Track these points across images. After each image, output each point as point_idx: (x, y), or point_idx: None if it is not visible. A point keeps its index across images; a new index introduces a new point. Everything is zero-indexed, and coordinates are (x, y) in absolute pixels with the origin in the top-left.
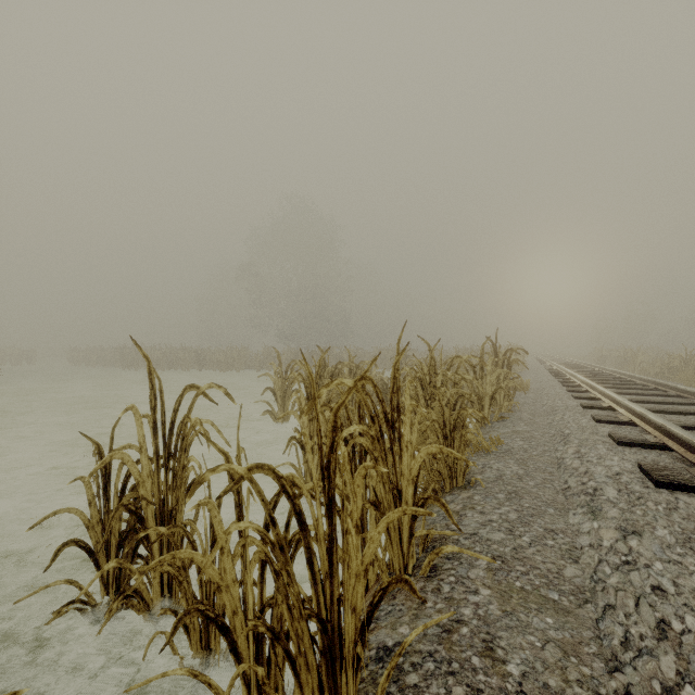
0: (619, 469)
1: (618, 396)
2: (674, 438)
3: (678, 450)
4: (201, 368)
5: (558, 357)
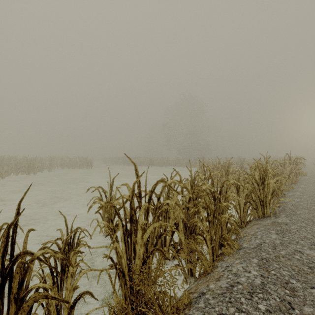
0: None
1: None
2: None
3: None
4: (151, 165)
5: None
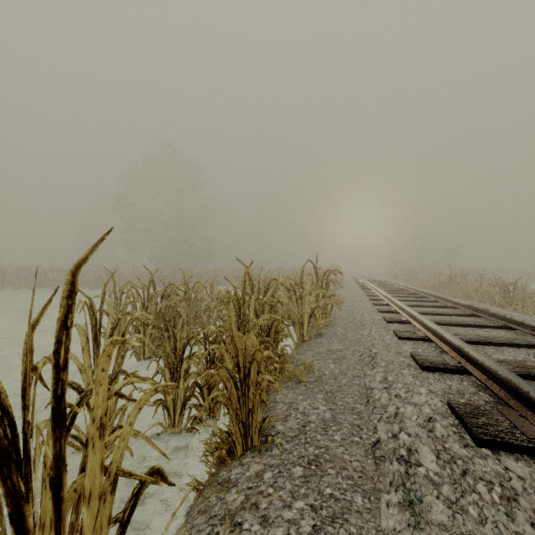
0: (431, 412)
1: (414, 312)
2: (473, 361)
3: (479, 377)
4: None
5: (366, 275)
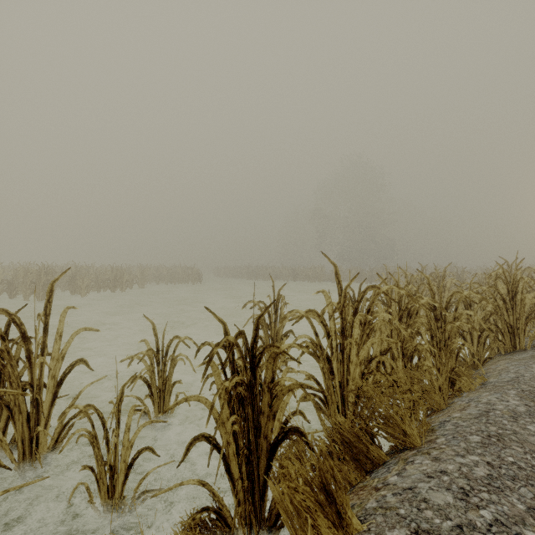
0: None
1: None
2: None
3: None
4: (295, 280)
5: None
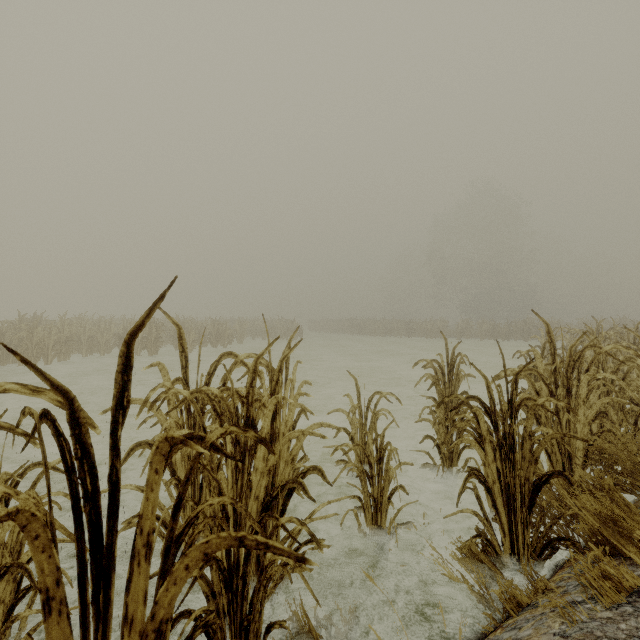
0: None
1: None
2: None
3: None
4: (409, 335)
5: None
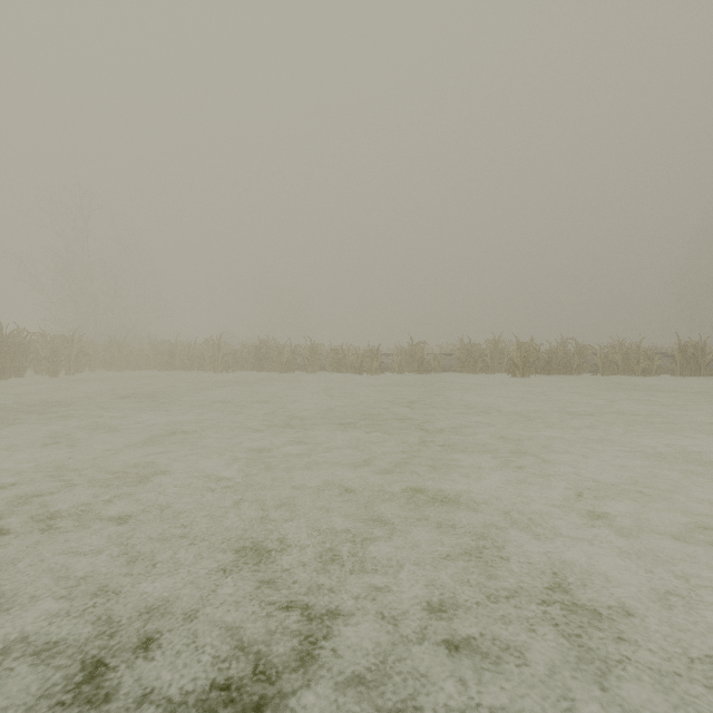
0: None
1: None
2: None
3: None
4: None
5: None
